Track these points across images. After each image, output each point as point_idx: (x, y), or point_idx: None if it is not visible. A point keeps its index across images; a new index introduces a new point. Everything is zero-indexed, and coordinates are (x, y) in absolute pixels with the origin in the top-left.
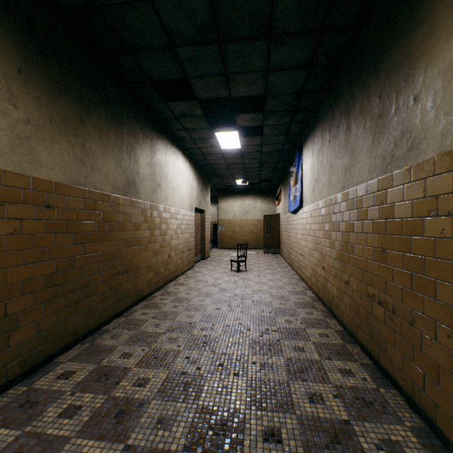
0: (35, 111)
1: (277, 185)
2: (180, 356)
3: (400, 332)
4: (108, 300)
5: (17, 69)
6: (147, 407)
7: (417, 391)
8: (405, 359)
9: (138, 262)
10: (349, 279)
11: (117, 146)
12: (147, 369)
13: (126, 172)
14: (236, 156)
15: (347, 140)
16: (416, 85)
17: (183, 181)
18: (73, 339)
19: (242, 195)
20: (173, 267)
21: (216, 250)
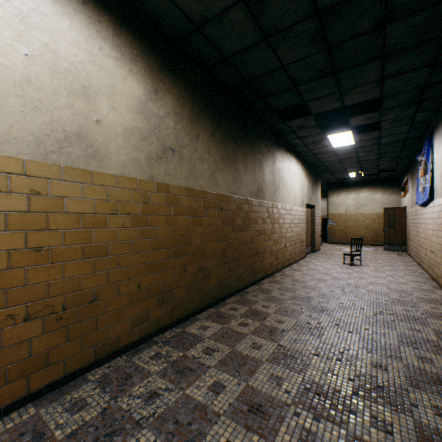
0: (217, 155)
1: (402, 174)
2: (303, 314)
3: None
4: (247, 272)
5: (211, 134)
6: (286, 333)
7: None
8: None
9: (264, 248)
10: None
11: (252, 164)
12: (281, 316)
13: (257, 181)
14: (349, 151)
15: None
16: None
17: (295, 181)
18: (231, 292)
19: (356, 187)
20: (287, 255)
21: (325, 245)
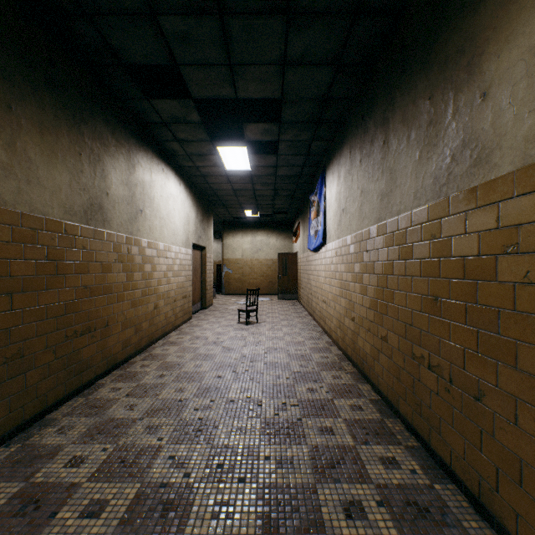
0: None
1: (294, 218)
2: (161, 455)
3: (460, 408)
4: (57, 374)
5: None
6: None
7: (486, 491)
8: (468, 446)
9: (108, 316)
10: (387, 335)
11: (72, 152)
12: (107, 483)
13: (88, 190)
14: (245, 179)
15: (384, 158)
16: (485, 76)
17: (176, 209)
18: None
19: (253, 229)
20: (161, 321)
21: (220, 297)
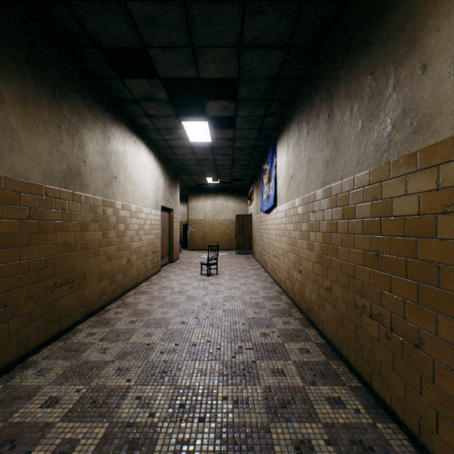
0: None
1: (249, 185)
2: (129, 396)
3: (401, 354)
4: (38, 321)
5: None
6: None
7: (426, 432)
8: (408, 389)
9: (85, 270)
10: (331, 286)
11: (52, 124)
12: (78, 422)
13: (67, 158)
14: (207, 151)
15: (329, 129)
16: (425, 49)
17: (147, 176)
18: None
19: (213, 194)
20: (133, 273)
21: (186, 252)
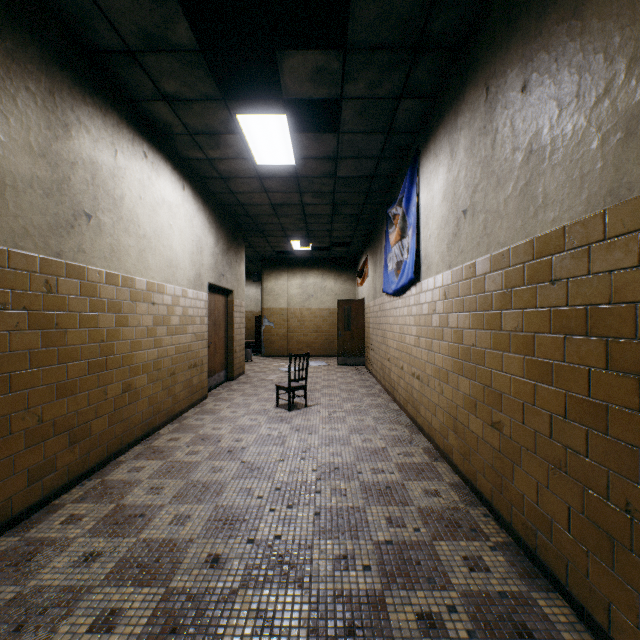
0: None
1: (359, 253)
2: None
3: None
4: None
5: None
6: None
7: None
8: None
9: None
10: None
11: None
12: None
13: None
14: (288, 185)
15: None
16: None
17: (175, 226)
18: None
19: (303, 268)
20: (140, 412)
21: (258, 361)
